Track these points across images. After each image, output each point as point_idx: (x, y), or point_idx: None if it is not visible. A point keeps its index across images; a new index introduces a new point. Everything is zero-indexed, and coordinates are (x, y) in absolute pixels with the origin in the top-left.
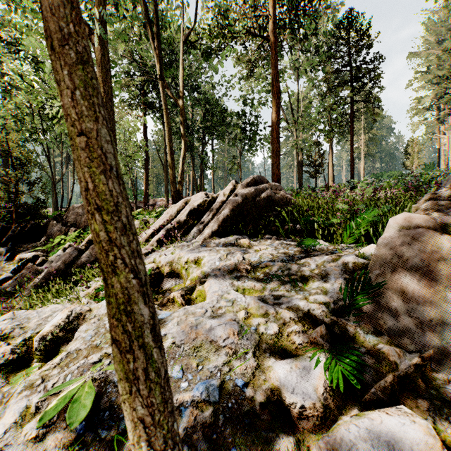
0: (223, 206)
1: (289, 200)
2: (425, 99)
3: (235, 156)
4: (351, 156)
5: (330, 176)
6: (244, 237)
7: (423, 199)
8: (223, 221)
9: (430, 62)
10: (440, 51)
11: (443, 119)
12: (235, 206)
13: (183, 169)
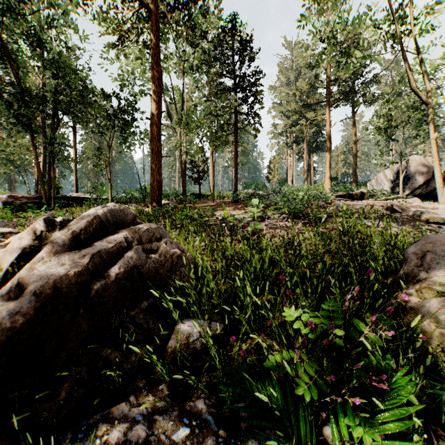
0: None
1: (178, 257)
2: (279, 126)
3: (102, 149)
4: (235, 167)
5: (211, 182)
6: None
7: (432, 302)
8: None
9: (282, 97)
10: (288, 91)
11: (291, 145)
12: None
13: None
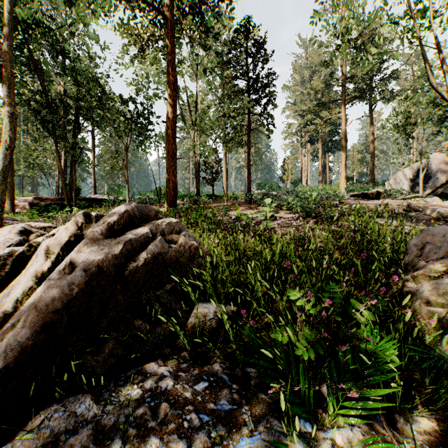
0: (26, 302)
1: (195, 249)
2: (293, 126)
3: (120, 152)
4: (248, 168)
5: (224, 183)
6: (82, 406)
7: (425, 286)
8: (2, 379)
9: (297, 96)
10: (303, 90)
11: (305, 144)
12: (58, 308)
13: (6, 165)
